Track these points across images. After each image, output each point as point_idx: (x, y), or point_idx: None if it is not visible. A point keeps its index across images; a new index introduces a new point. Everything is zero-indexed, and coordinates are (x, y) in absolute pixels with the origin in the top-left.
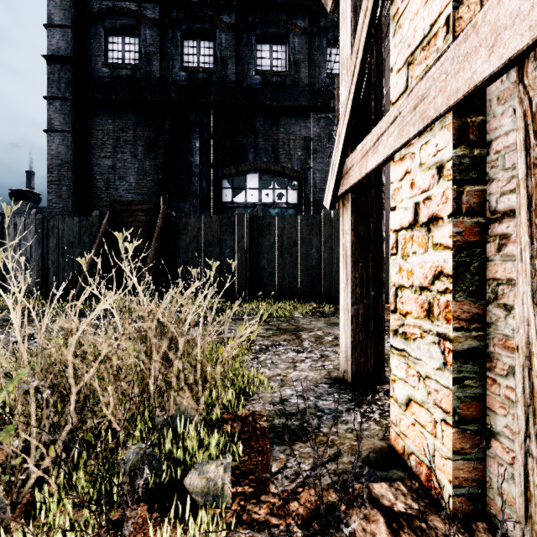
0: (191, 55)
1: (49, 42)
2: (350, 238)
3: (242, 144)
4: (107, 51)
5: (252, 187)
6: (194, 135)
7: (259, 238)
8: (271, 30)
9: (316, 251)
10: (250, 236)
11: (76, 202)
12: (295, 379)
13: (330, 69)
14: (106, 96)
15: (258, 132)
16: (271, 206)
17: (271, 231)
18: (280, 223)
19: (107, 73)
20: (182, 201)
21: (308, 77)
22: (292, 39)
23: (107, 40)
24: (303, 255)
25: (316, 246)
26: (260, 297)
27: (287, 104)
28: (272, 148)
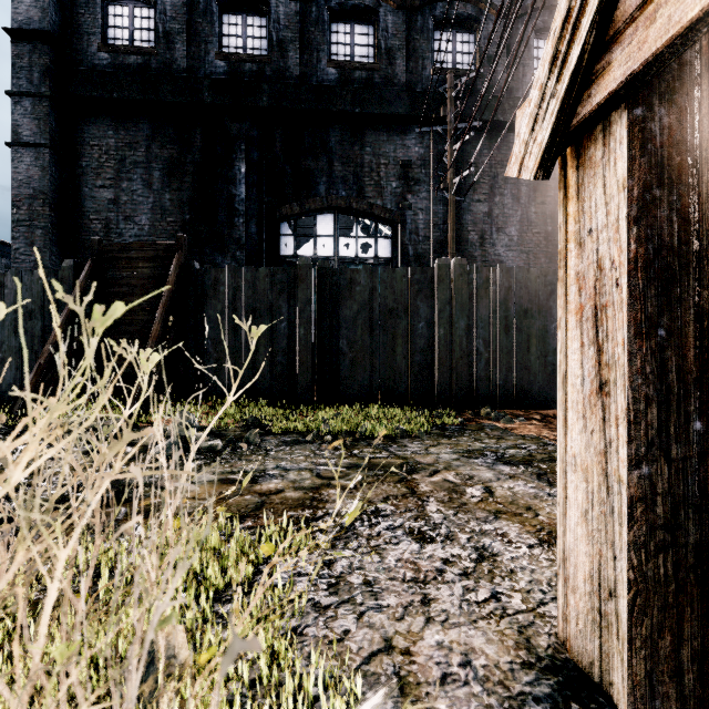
0: (234, 37)
1: (14, 9)
2: (622, 250)
3: (310, 170)
4: (107, 28)
5: (325, 234)
6: (237, 155)
7: (335, 305)
8: (352, 2)
9: (426, 325)
10: (320, 301)
11: (58, 254)
12: (440, 674)
13: (438, 62)
14: (103, 93)
15: (334, 152)
16: (352, 263)
17: (354, 293)
18: (368, 280)
19: (106, 60)
20: (220, 254)
21: (407, 73)
22: (383, 17)
23: (107, 11)
24: (405, 332)
25: (426, 317)
26: (336, 399)
27: (376, 111)
28: (354, 176)
